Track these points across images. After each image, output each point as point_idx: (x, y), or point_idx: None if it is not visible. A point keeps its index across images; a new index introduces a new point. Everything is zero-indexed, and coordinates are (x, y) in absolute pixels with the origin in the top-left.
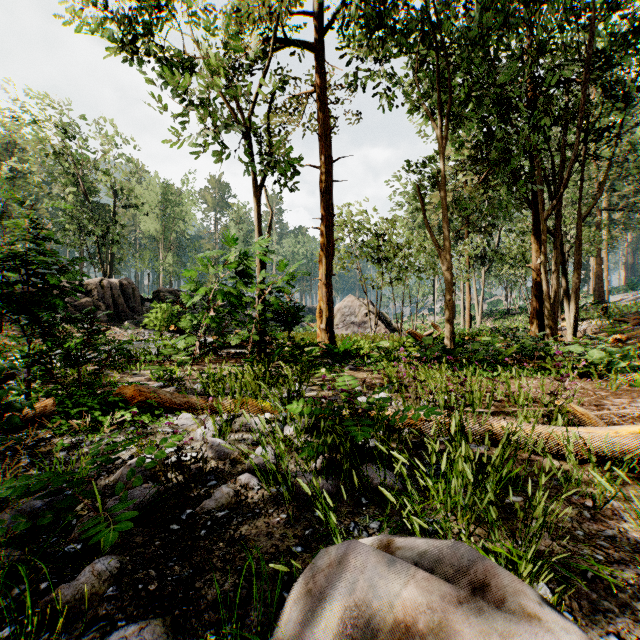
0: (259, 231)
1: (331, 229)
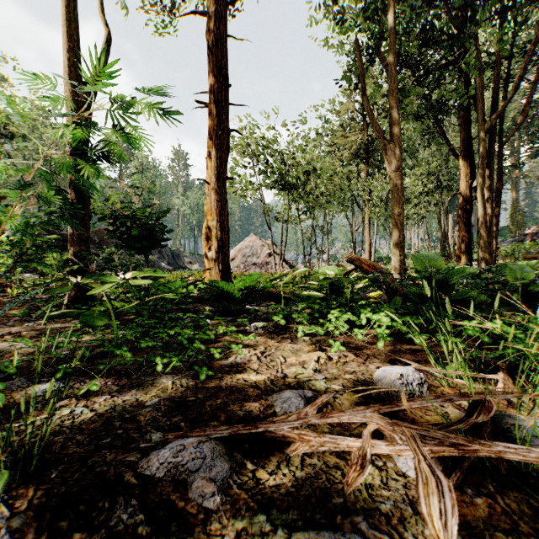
0: (70, 47)
1: (224, 106)
